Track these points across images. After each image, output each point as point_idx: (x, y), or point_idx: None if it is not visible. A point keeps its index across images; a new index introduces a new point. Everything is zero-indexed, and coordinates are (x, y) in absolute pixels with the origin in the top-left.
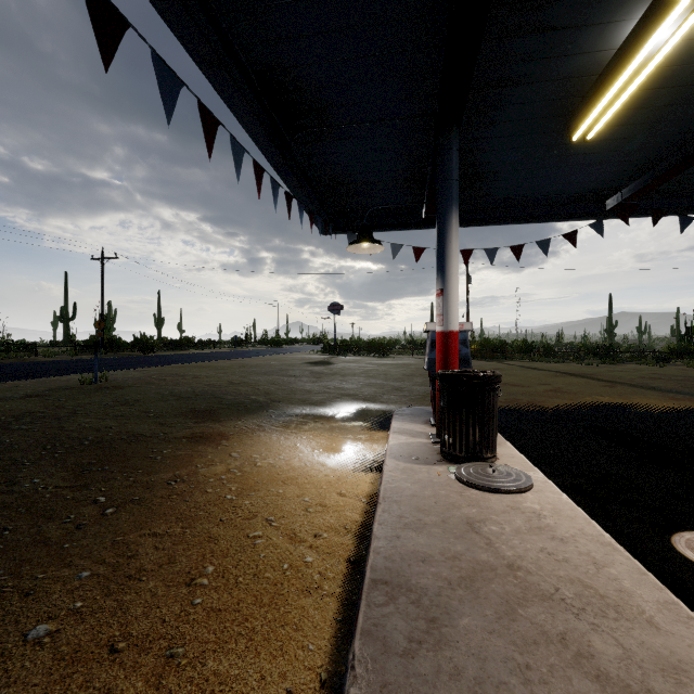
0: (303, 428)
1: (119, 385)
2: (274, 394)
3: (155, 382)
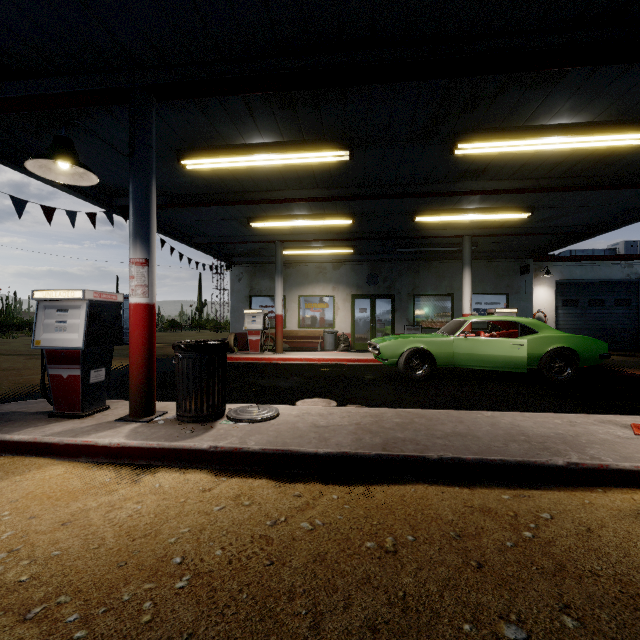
0: None
1: None
2: None
3: None
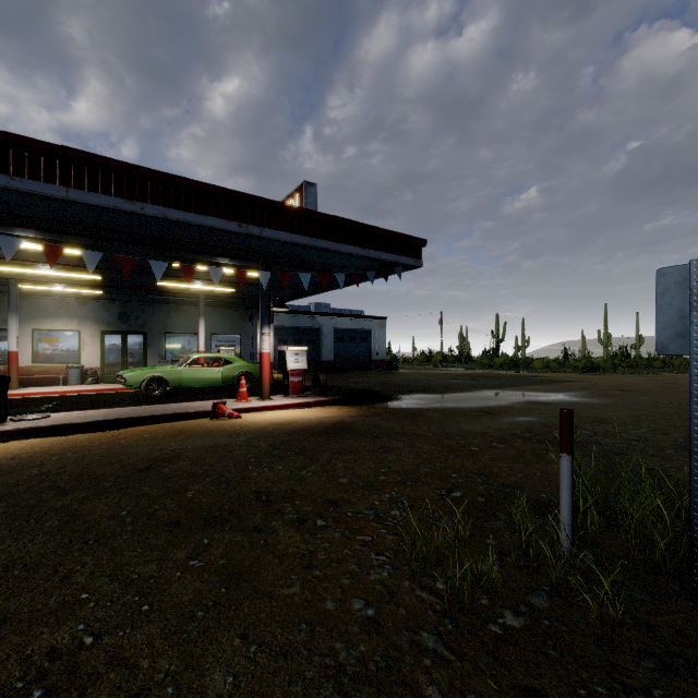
0: None
1: None
2: None
3: None
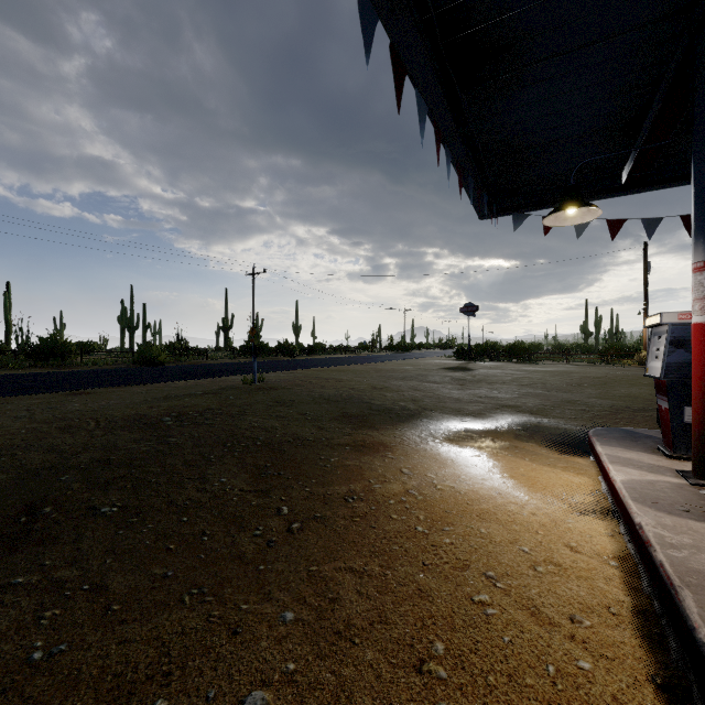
0: (471, 444)
1: (274, 386)
2: (422, 401)
3: (303, 384)
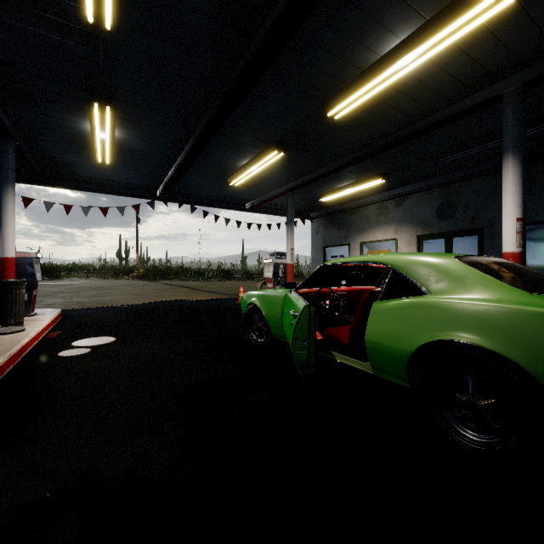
0: None
1: None
2: None
3: None
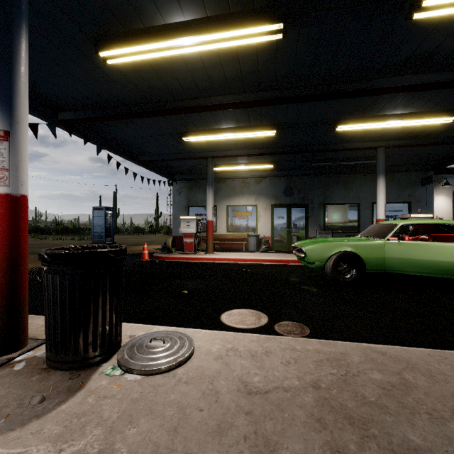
0: None
1: None
2: None
3: None
